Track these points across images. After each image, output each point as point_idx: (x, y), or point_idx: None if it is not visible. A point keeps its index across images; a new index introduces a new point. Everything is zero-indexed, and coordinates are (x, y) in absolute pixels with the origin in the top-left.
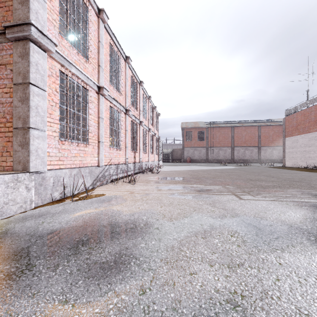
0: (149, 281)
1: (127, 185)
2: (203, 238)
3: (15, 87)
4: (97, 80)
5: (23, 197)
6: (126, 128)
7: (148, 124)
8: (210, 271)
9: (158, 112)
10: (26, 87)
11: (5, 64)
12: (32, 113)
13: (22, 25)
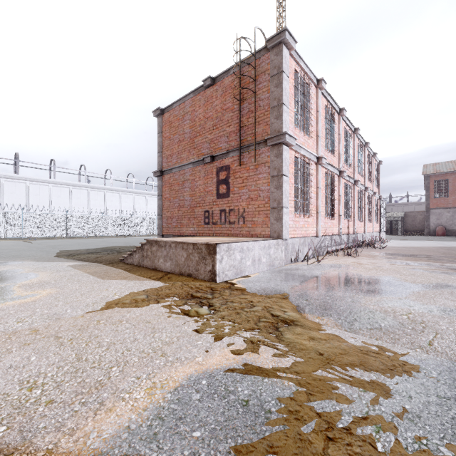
0: (404, 298)
1: (348, 258)
2: (449, 293)
3: (271, 178)
4: (315, 151)
5: (280, 256)
6: (339, 193)
7: (364, 181)
8: (451, 302)
9: (378, 160)
10: (280, 178)
11: (264, 163)
12: (283, 196)
13: (279, 135)
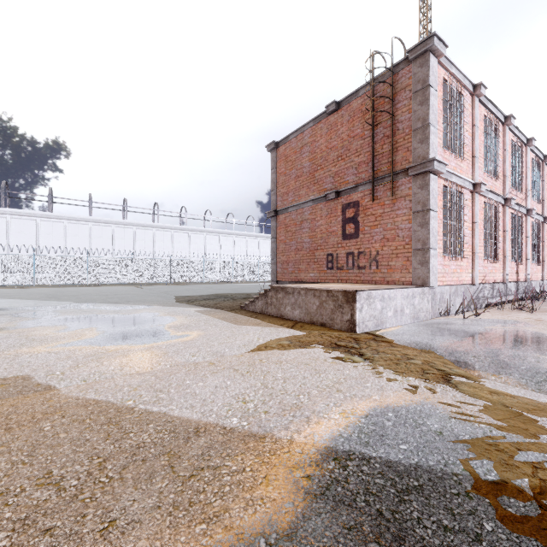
0: None
1: (520, 313)
2: None
3: (414, 215)
4: (470, 177)
5: (426, 308)
6: (504, 228)
7: (542, 209)
8: None
9: None
10: (425, 214)
11: (404, 196)
12: (430, 235)
13: (424, 162)
